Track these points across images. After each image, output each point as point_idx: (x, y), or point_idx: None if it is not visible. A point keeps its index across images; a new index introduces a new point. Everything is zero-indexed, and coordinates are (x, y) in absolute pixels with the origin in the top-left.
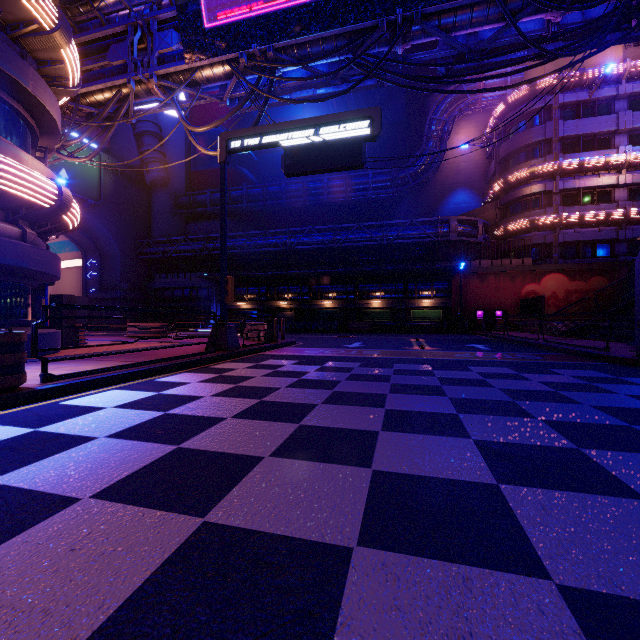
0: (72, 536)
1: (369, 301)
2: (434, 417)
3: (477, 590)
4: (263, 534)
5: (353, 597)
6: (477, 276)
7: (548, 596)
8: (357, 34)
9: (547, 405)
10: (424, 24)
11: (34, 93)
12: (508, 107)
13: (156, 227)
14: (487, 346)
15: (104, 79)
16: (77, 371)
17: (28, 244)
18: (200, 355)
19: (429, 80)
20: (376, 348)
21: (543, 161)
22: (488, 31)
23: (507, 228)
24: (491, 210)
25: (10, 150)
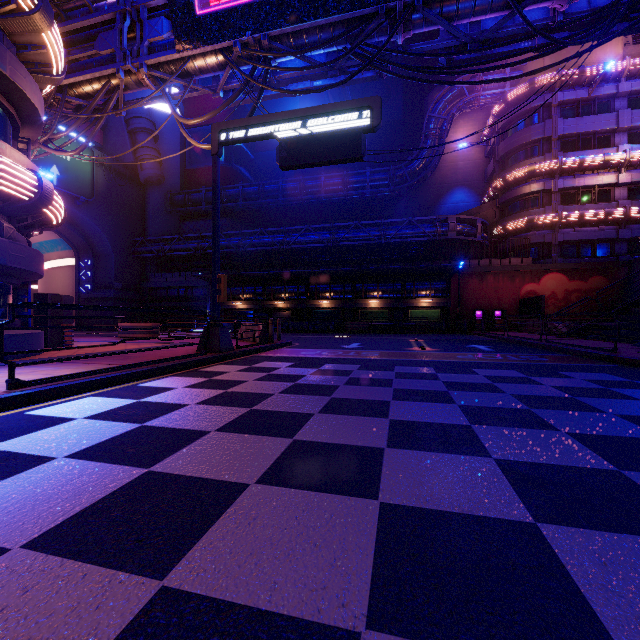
0: None
1: (367, 301)
2: (445, 429)
3: None
4: (239, 608)
5: None
6: (476, 276)
7: None
8: (355, 22)
9: (568, 414)
10: (425, 11)
11: (12, 78)
12: (507, 105)
13: (150, 225)
14: (489, 347)
15: (92, 69)
16: (53, 375)
17: (5, 239)
18: (190, 357)
19: (430, 71)
20: (375, 349)
21: (542, 159)
22: (491, 21)
23: (506, 227)
24: (490, 209)
25: None
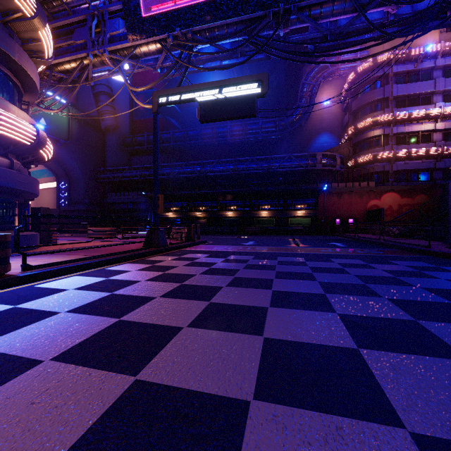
0: (33, 392)
1: (259, 212)
2: (308, 296)
3: (348, 437)
4: (181, 390)
5: (250, 444)
6: (336, 194)
7: (404, 442)
8: (251, 21)
9: (390, 287)
10: (299, 14)
11: (19, 62)
12: (358, 75)
13: (109, 159)
14: (343, 244)
15: (70, 53)
16: (49, 262)
17: (15, 171)
18: (139, 250)
19: (302, 54)
20: (265, 245)
21: (382, 113)
22: (344, 19)
23: (357, 160)
24: (346, 148)
25: (1, 103)
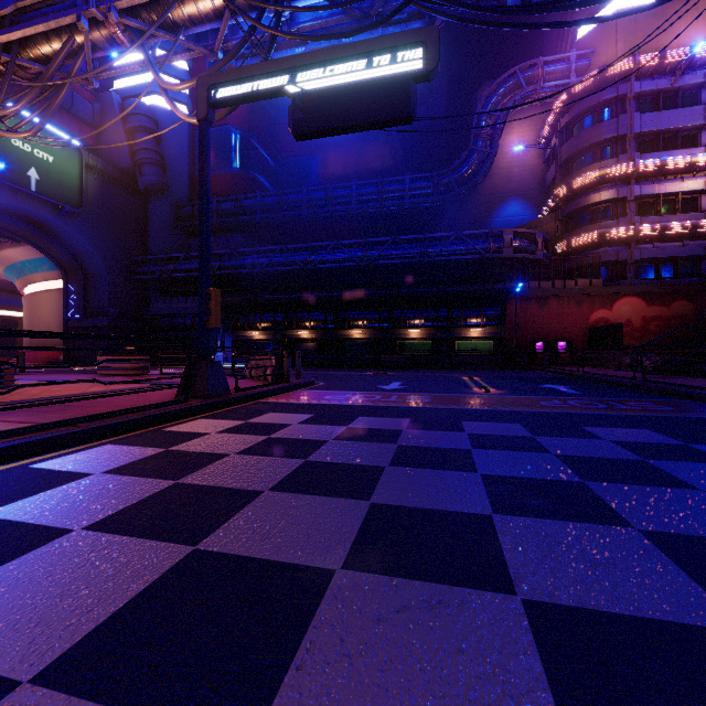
0: None
1: (406, 330)
2: None
3: None
4: None
5: None
6: (536, 300)
7: None
8: None
9: None
10: None
11: None
12: (572, 99)
13: (153, 242)
14: (570, 387)
15: (45, 17)
16: None
17: None
18: (157, 407)
19: (502, 8)
20: (423, 391)
21: (615, 162)
22: None
23: (571, 243)
24: (551, 222)
25: None
